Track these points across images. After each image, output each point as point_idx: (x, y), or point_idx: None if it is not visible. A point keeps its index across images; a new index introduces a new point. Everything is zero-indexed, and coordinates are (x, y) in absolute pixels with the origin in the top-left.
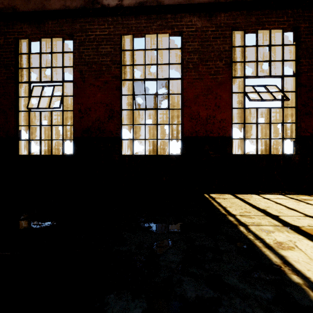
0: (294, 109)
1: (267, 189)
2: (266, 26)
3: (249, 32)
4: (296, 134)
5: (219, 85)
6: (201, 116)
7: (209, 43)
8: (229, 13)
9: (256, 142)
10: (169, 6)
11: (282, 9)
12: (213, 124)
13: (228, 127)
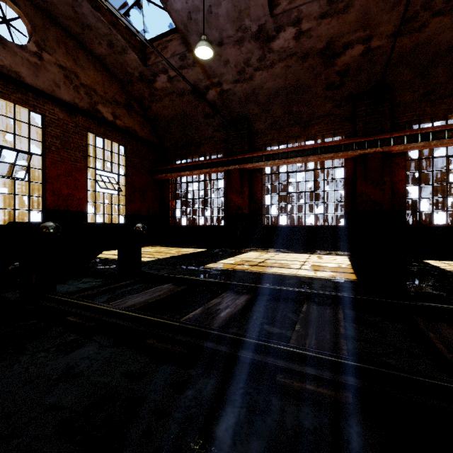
0: (124, 196)
1: (110, 248)
2: (110, 139)
3: (99, 137)
4: (126, 212)
5: (78, 171)
6: (63, 193)
7: (70, 135)
8: (86, 118)
9: (103, 216)
10: (33, 88)
11: (119, 132)
12: (73, 201)
13: (85, 204)
